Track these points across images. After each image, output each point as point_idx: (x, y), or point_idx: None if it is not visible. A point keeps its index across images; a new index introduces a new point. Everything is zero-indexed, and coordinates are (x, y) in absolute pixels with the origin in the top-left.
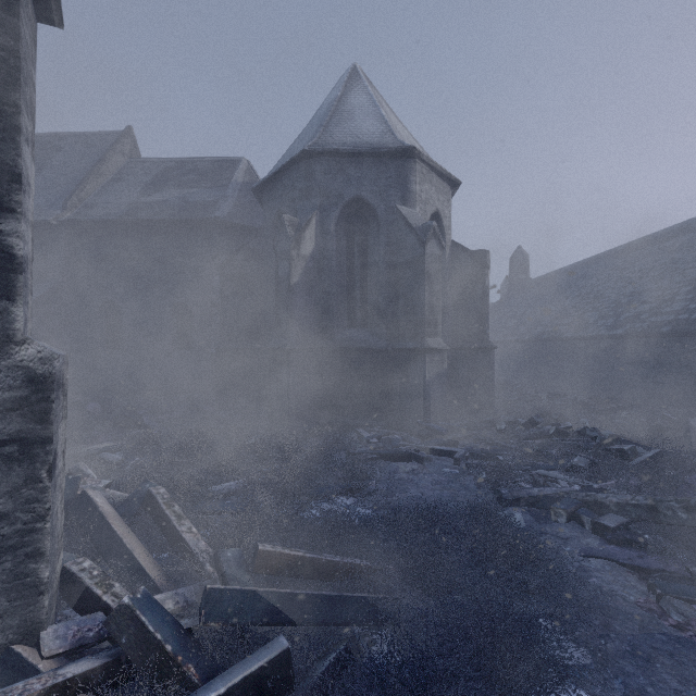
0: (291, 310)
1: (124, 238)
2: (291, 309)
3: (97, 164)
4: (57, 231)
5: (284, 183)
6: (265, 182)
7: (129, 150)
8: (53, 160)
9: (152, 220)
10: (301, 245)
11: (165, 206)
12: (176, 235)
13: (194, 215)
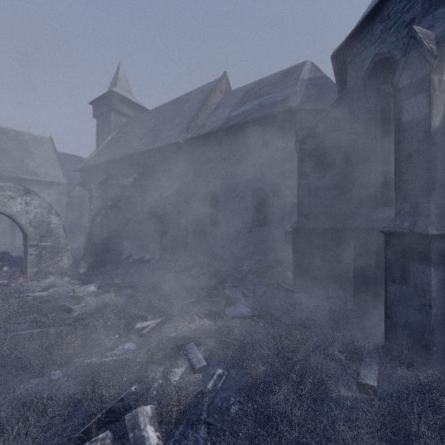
0: (431, 171)
1: (220, 144)
2: (431, 169)
3: (206, 100)
4: (183, 147)
5: (386, 14)
6: (352, 35)
7: (225, 88)
8: (185, 107)
9: (238, 124)
10: (444, 66)
11: (247, 113)
12: (255, 133)
13: (269, 112)
